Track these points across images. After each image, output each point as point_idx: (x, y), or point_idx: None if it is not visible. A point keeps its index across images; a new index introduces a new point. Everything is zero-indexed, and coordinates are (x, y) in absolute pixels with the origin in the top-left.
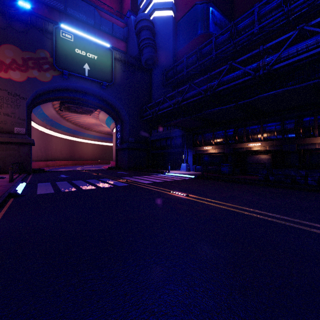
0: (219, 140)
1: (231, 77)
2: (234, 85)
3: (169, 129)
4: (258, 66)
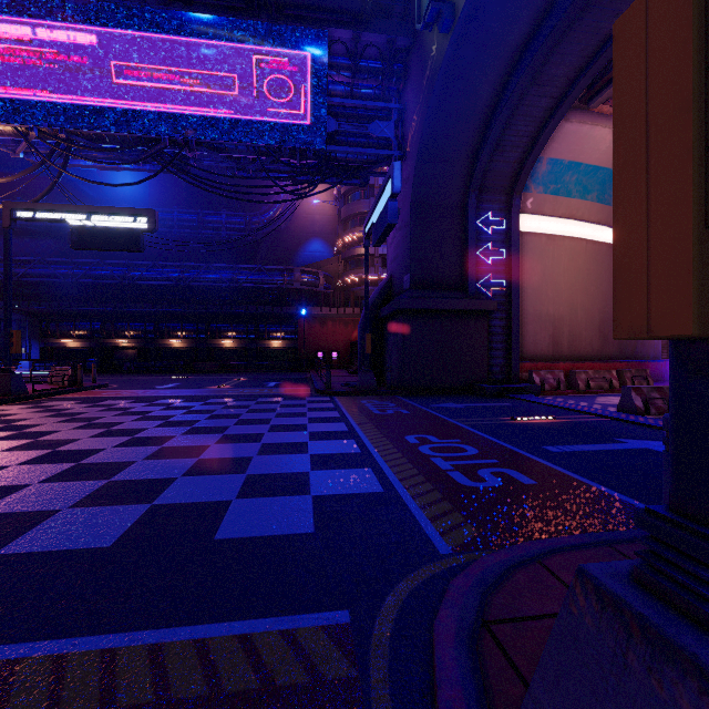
0: (83, 333)
1: (99, 274)
2: (102, 279)
3: None
4: (125, 276)
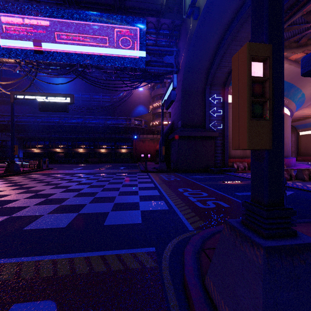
0: (41, 146)
1: (48, 121)
2: (49, 123)
3: (0, 134)
4: (59, 121)
